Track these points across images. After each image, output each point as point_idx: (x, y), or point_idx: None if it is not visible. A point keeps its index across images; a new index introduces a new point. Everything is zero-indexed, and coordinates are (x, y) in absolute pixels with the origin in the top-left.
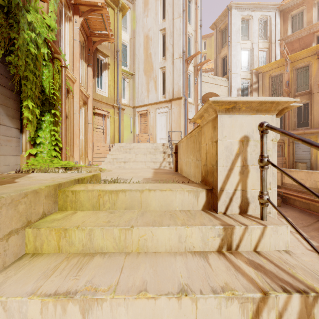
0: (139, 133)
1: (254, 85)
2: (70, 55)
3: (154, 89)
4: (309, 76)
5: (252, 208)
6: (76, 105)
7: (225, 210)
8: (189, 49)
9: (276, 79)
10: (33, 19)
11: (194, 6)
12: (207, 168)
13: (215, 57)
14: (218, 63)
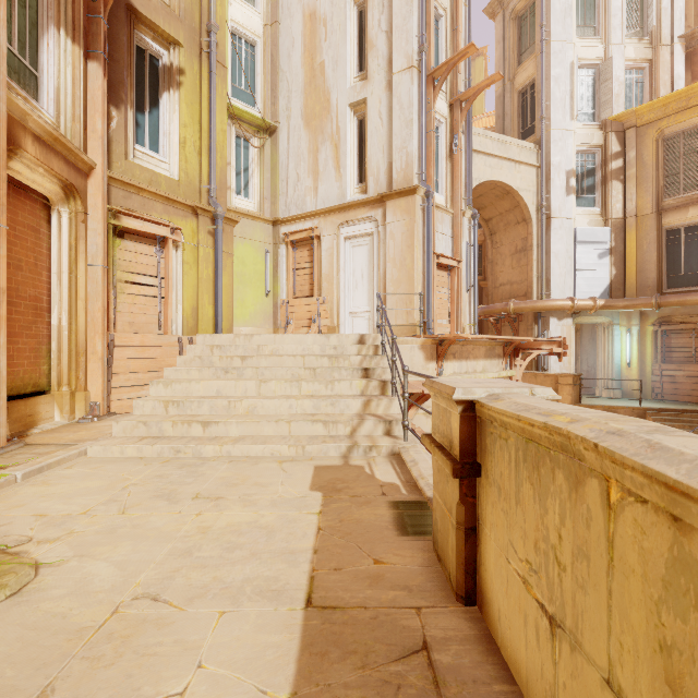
0: (291, 296)
1: (613, 162)
2: None
3: (334, 167)
4: None
5: None
6: None
7: None
8: (436, 51)
9: (679, 145)
10: None
11: None
12: None
13: (500, 90)
14: (508, 104)
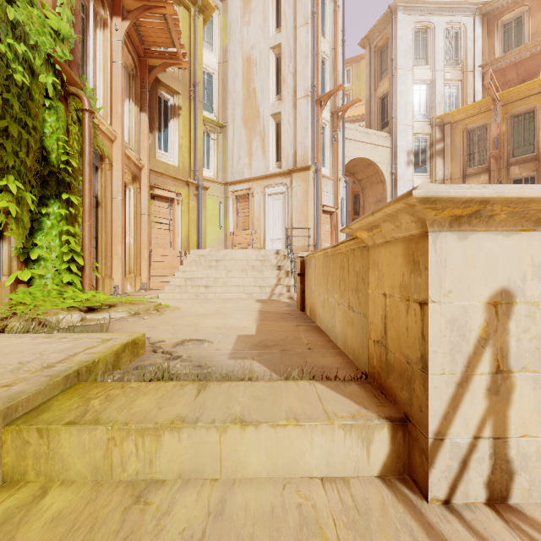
0: (235, 229)
1: (437, 145)
2: (104, 89)
3: (261, 152)
4: (536, 129)
5: (522, 487)
6: (117, 182)
7: (447, 493)
8: (323, 82)
9: (475, 135)
10: (20, 16)
11: (331, 5)
12: (386, 354)
13: (368, 96)
14: (373, 106)
